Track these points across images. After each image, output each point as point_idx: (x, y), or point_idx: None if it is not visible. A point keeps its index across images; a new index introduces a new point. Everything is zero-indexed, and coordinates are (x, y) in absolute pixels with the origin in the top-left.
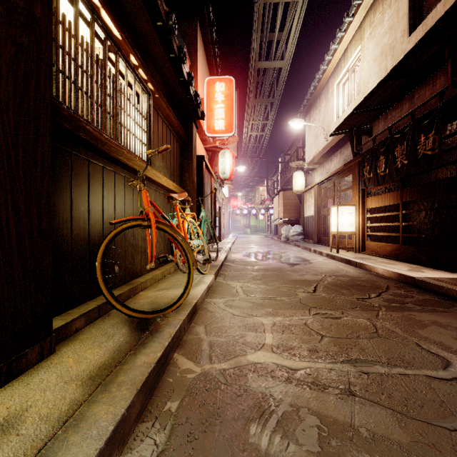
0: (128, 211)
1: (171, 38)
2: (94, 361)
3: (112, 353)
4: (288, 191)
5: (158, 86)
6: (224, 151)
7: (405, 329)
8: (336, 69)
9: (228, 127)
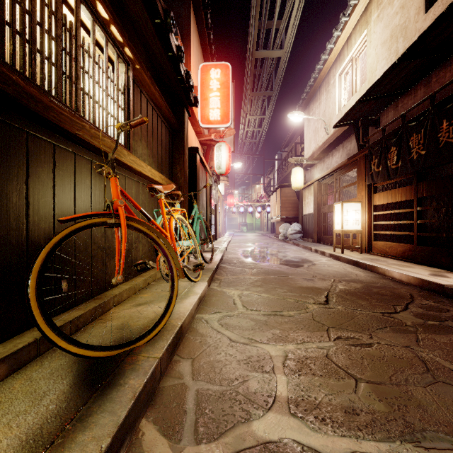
0: (97, 206)
1: None
2: None
3: (21, 447)
4: (286, 187)
5: (139, 55)
6: (220, 144)
7: None
8: (338, 58)
9: (224, 117)
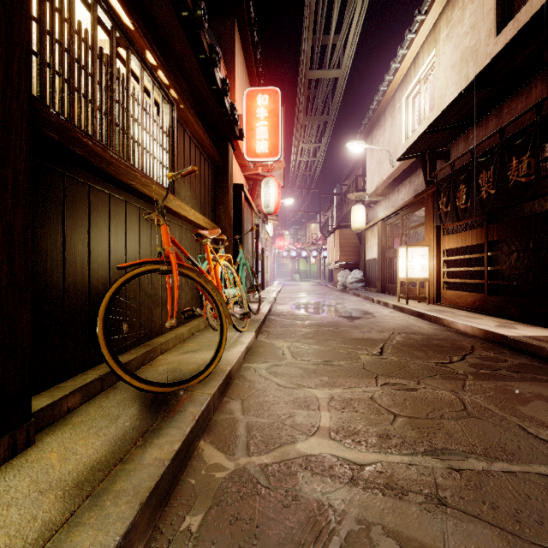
0: (145, 252)
1: (200, 33)
2: (86, 458)
3: (112, 445)
4: (345, 228)
5: (183, 94)
6: (268, 180)
7: (502, 405)
8: (405, 80)
9: (272, 149)
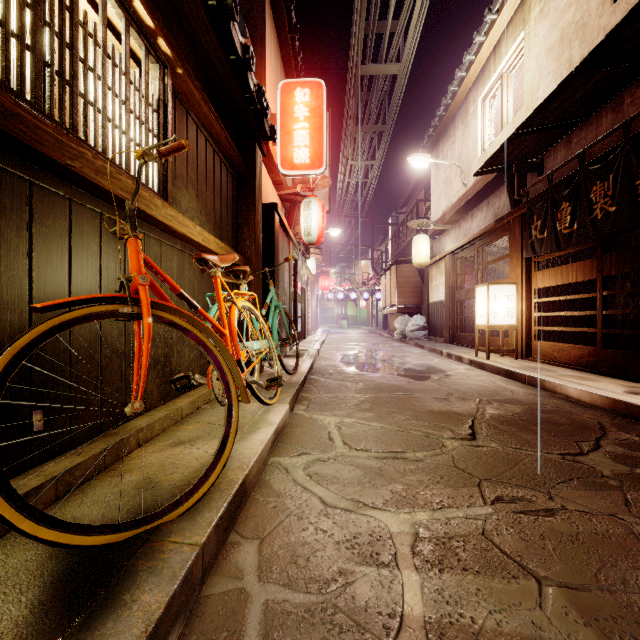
0: (112, 286)
1: None
2: None
3: None
4: (404, 264)
5: (181, 53)
6: (309, 200)
7: None
8: (481, 76)
9: (314, 159)
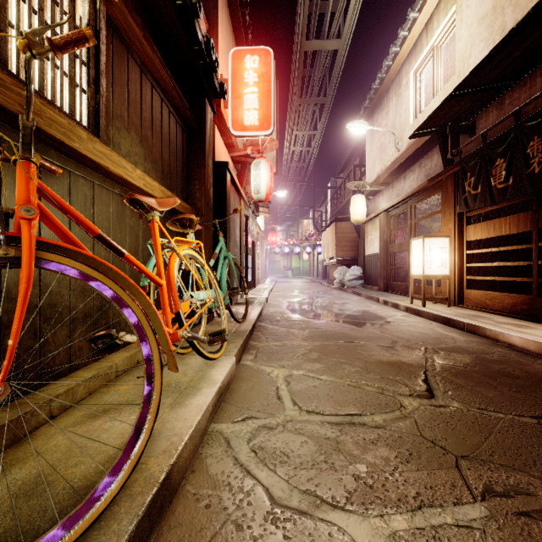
0: None
1: None
2: None
3: None
4: (342, 221)
5: None
6: (258, 161)
7: None
8: (414, 50)
9: (263, 121)
